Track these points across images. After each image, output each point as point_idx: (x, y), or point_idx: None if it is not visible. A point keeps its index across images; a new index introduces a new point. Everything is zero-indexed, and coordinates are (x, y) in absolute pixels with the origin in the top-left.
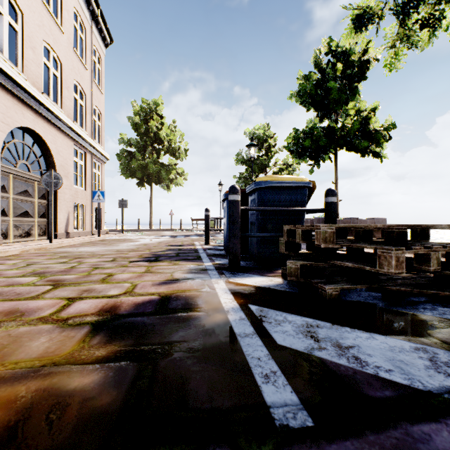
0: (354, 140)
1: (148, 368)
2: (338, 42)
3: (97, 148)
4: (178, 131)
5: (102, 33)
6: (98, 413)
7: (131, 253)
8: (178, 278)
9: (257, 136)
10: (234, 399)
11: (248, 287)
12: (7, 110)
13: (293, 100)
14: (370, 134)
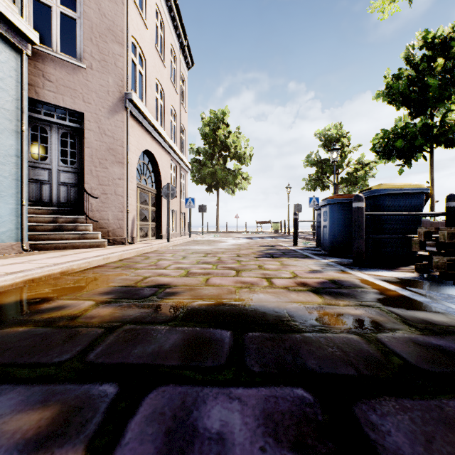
0: None
1: (384, 310)
2: (435, 33)
3: (184, 160)
4: (242, 137)
5: (186, 59)
6: (386, 321)
7: (242, 251)
8: (317, 269)
9: (329, 137)
10: None
11: (390, 278)
12: (139, 139)
13: (379, 99)
14: None
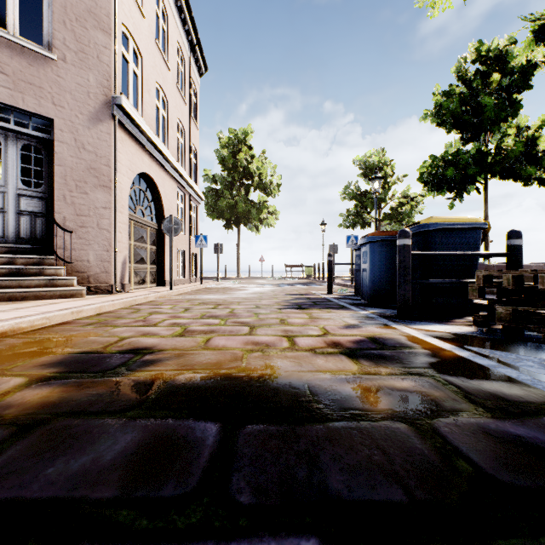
0: (516, 166)
1: (440, 380)
2: (490, 45)
3: (195, 188)
4: (269, 163)
5: (198, 62)
6: (443, 398)
7: (263, 301)
8: (354, 323)
9: (370, 165)
10: (540, 399)
11: (443, 333)
12: (132, 157)
13: (427, 120)
14: (535, 157)
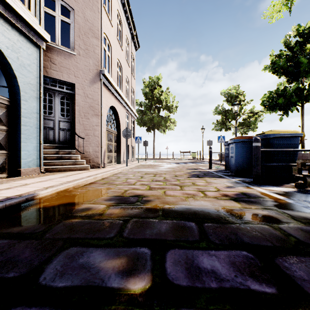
0: None
1: (280, 211)
2: (305, 26)
3: (134, 111)
4: (171, 94)
5: (135, 44)
6: (282, 218)
7: (177, 173)
8: (231, 185)
9: (231, 95)
10: None
11: (279, 191)
12: (107, 99)
13: (266, 70)
14: None
